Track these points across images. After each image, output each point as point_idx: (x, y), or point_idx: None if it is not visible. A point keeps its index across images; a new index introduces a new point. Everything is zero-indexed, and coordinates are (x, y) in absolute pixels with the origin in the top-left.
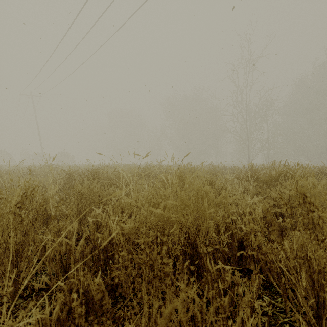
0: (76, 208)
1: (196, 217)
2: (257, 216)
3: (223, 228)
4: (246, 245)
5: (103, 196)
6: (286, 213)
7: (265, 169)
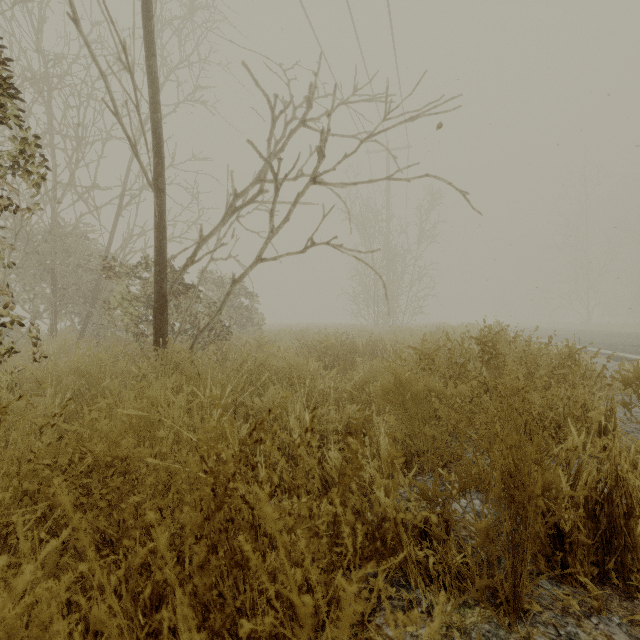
0: None
1: None
2: None
3: None
4: None
5: None
6: None
7: None
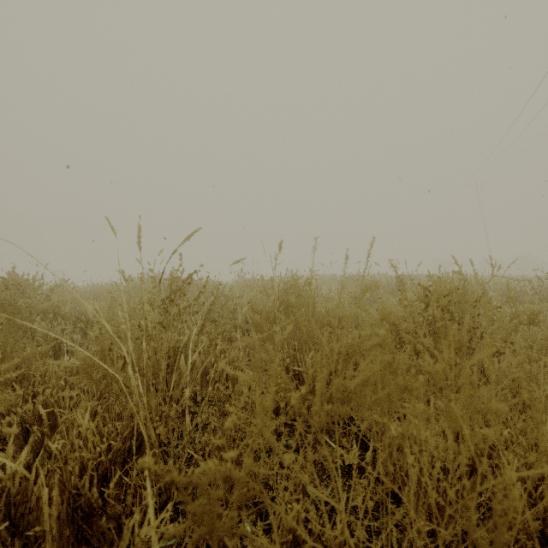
0: None
1: None
2: None
3: None
4: None
5: None
6: None
7: None
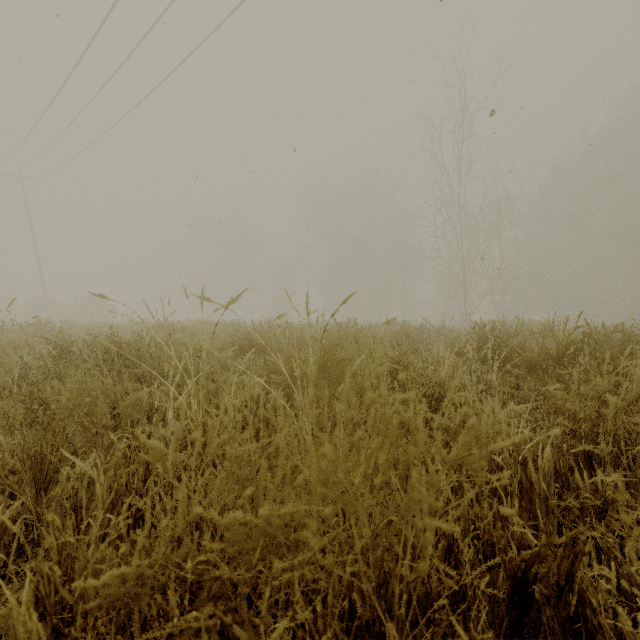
0: (31, 451)
1: (381, 522)
2: (540, 470)
3: (466, 539)
4: (541, 597)
5: (122, 412)
6: (606, 455)
7: (512, 333)
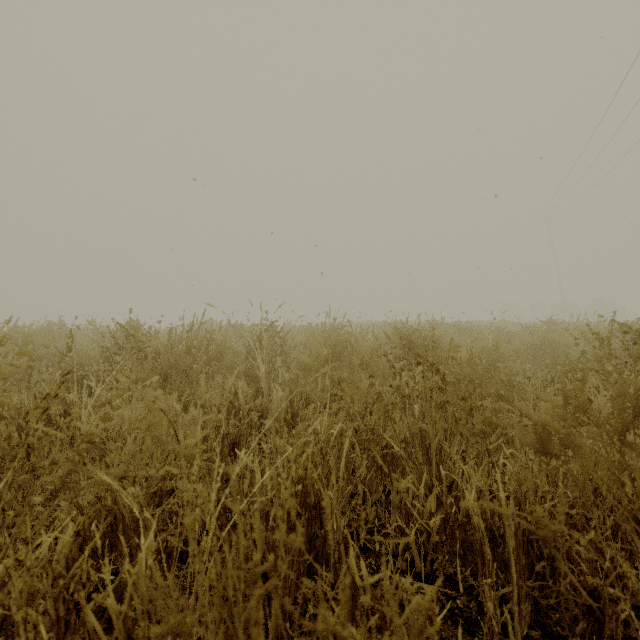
0: None
1: None
2: None
3: None
4: None
5: None
6: None
7: None
